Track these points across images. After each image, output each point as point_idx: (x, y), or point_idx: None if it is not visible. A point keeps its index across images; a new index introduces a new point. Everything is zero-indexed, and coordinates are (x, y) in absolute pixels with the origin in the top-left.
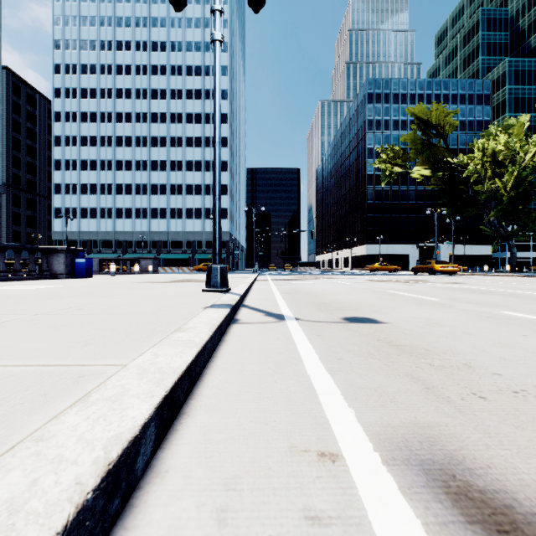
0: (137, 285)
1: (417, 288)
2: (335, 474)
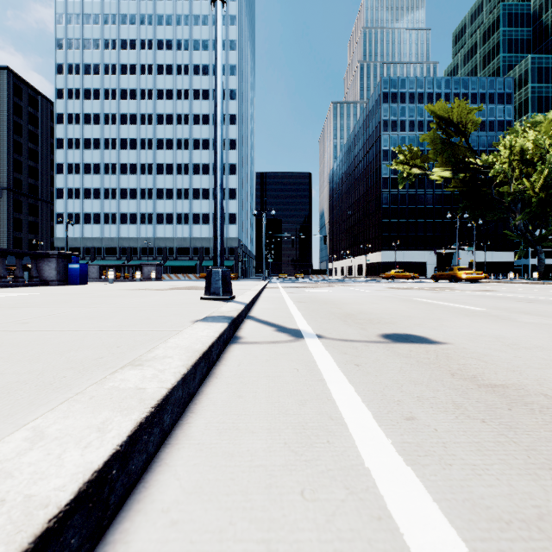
0: (130, 292)
1: (449, 296)
2: None
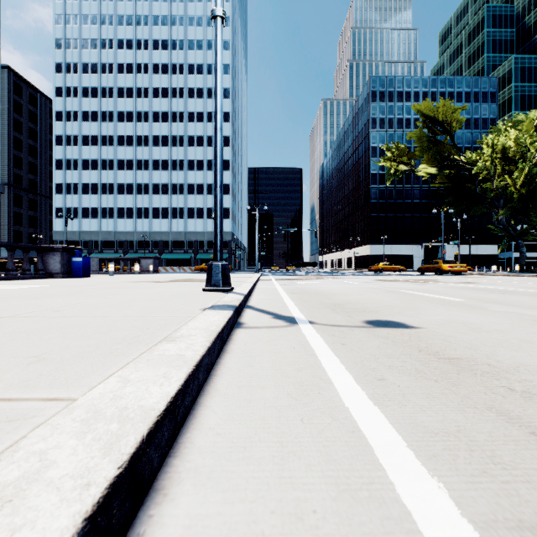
0: (134, 284)
1: (432, 288)
2: None
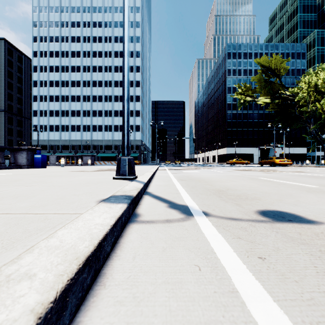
0: (68, 173)
1: (279, 176)
2: None
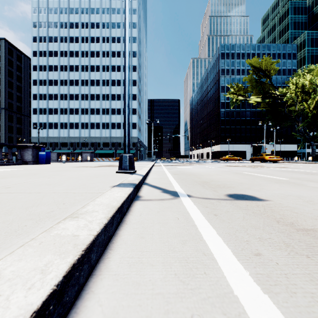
0: (74, 168)
1: (262, 171)
2: None
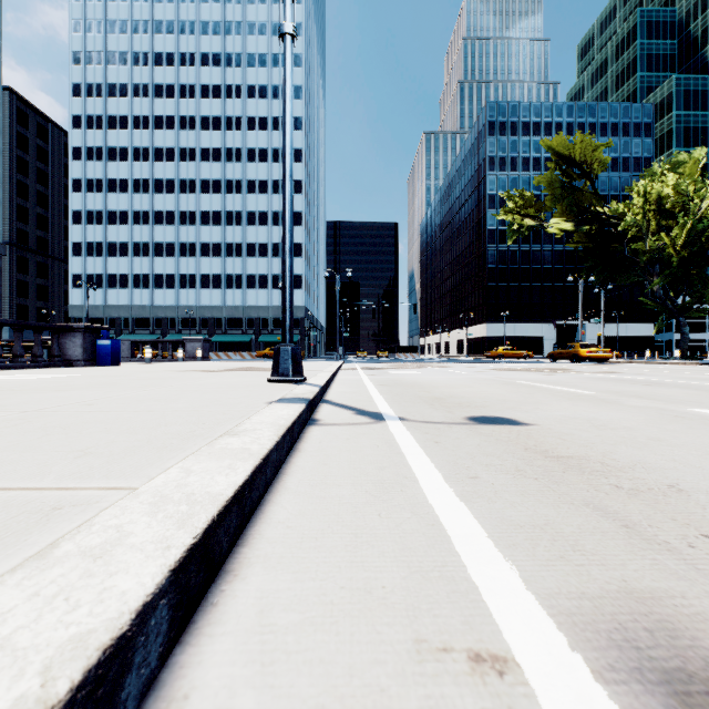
0: (179, 374)
1: (561, 379)
2: (509, 704)
